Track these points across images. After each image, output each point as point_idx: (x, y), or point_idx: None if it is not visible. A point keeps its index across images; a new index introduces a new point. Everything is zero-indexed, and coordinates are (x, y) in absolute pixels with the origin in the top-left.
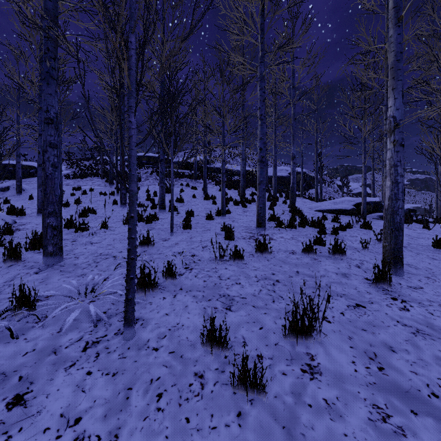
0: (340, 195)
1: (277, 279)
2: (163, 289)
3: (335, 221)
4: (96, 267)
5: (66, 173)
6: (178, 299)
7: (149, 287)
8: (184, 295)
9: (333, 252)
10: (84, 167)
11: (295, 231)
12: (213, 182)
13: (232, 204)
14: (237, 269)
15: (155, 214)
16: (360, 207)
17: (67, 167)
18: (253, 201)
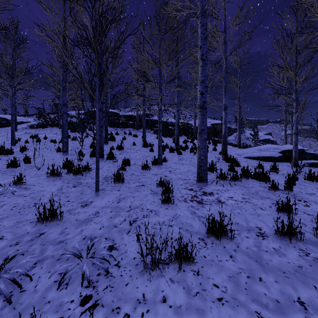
0: (250, 141)
1: None
2: None
3: (273, 170)
4: None
5: (33, 123)
6: None
7: None
8: None
9: None
10: (49, 119)
11: (241, 187)
12: (152, 131)
13: (168, 152)
14: (185, 299)
15: (87, 165)
16: (286, 154)
17: (35, 119)
18: (187, 148)
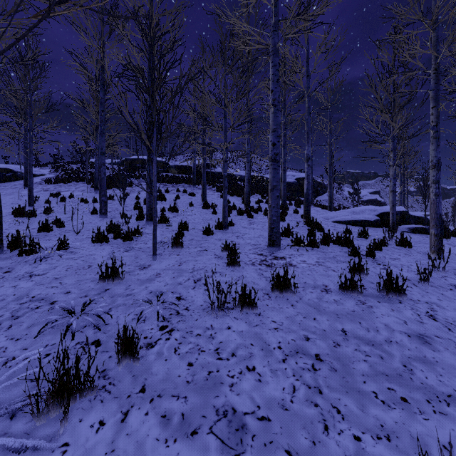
0: (350, 202)
1: (316, 352)
2: (108, 391)
3: (362, 236)
4: (6, 330)
5: (49, 177)
6: (130, 428)
7: (77, 393)
8: (144, 414)
9: (386, 291)
10: (70, 171)
11: (318, 252)
12: (214, 188)
13: (235, 214)
14: (247, 327)
15: (137, 228)
16: (385, 217)
17: (51, 171)
18: (260, 210)
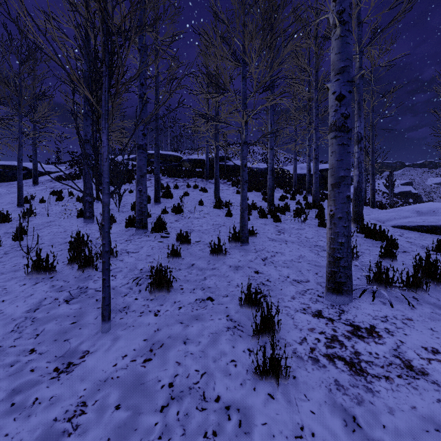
0: (380, 195)
1: None
2: None
3: None
4: None
5: (62, 174)
6: None
7: None
8: None
9: None
10: None
11: (437, 309)
12: (229, 183)
13: (256, 216)
14: None
15: None
16: None
17: (66, 168)
18: (287, 209)
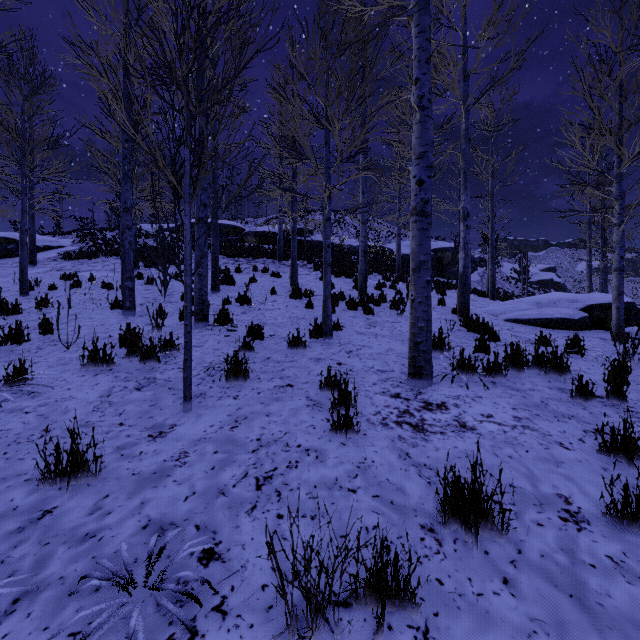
0: (513, 284)
1: None
2: None
3: (572, 350)
4: None
5: (69, 250)
6: None
7: None
8: None
9: None
10: (102, 241)
11: (508, 390)
12: (311, 265)
13: (344, 308)
14: None
15: (170, 339)
16: (596, 312)
17: (74, 241)
18: (384, 300)
